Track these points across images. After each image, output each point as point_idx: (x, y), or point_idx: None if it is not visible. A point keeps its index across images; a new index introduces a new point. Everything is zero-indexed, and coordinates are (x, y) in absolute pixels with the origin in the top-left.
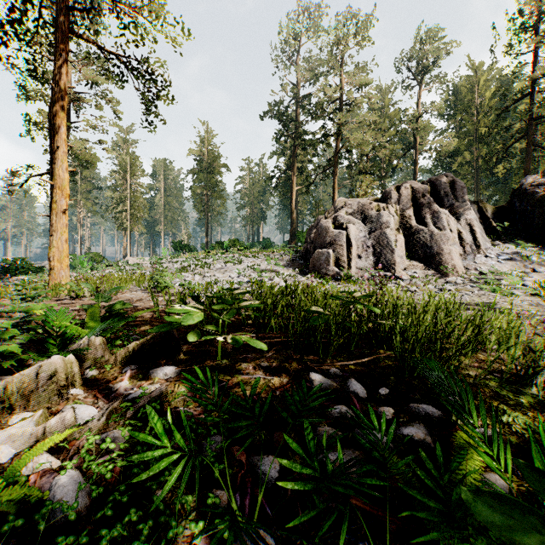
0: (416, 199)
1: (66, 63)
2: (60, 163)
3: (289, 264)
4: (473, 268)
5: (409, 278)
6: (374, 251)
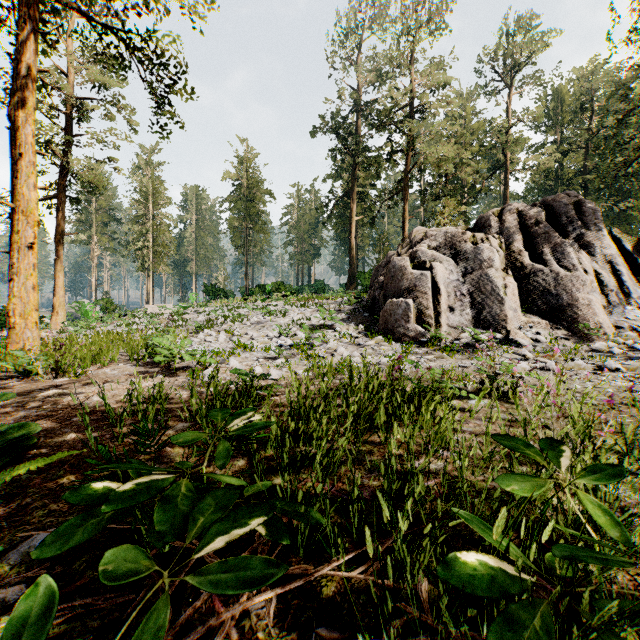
0: (527, 228)
1: (34, 35)
2: (24, 176)
3: (349, 317)
4: (627, 327)
5: (531, 342)
6: (472, 301)
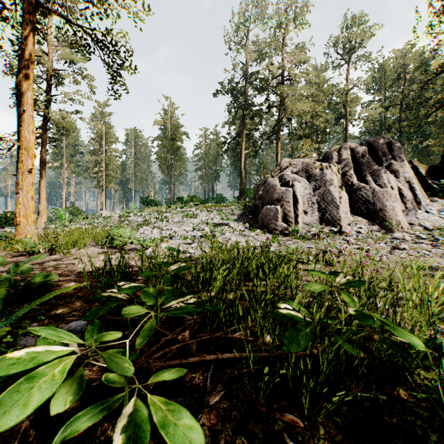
0: (356, 159)
1: (32, 33)
2: (26, 125)
3: (239, 218)
4: (417, 224)
5: (355, 233)
6: (319, 207)
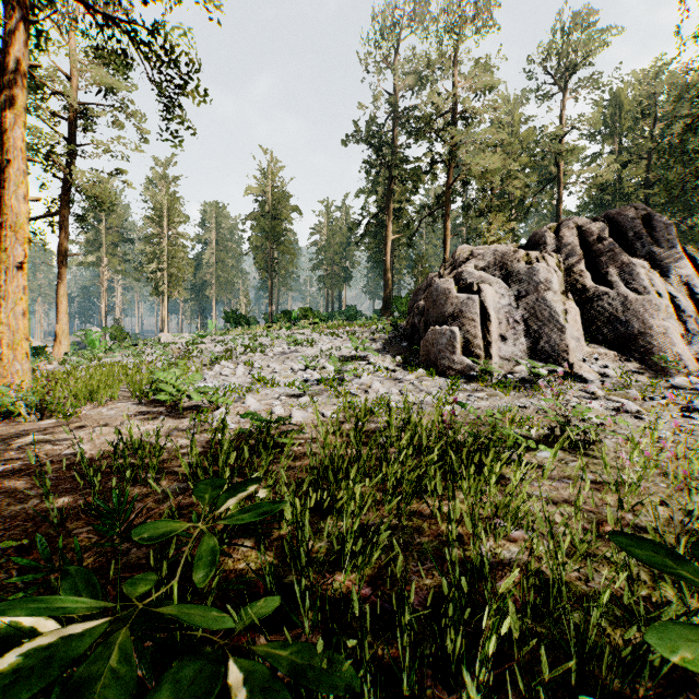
0: (588, 245)
1: (25, 25)
2: (13, 186)
3: (385, 348)
4: None
5: (598, 377)
6: (526, 329)
